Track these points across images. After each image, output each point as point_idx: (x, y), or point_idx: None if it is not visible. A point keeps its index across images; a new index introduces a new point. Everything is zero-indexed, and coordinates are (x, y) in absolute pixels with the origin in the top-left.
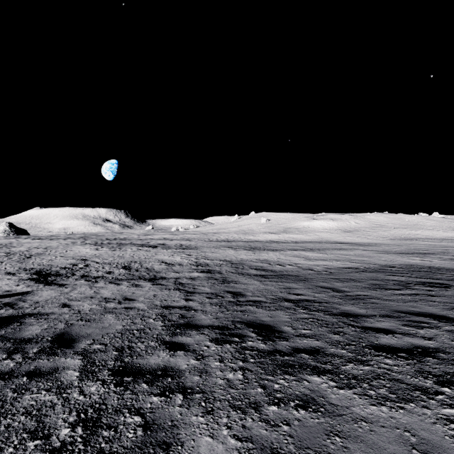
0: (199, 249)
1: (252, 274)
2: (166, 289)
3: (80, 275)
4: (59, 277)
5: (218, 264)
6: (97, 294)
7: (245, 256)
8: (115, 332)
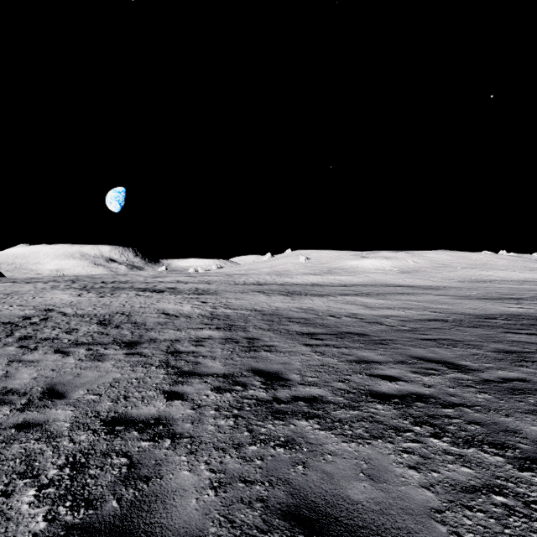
0: (220, 294)
1: (294, 331)
2: (143, 366)
3: (19, 336)
4: None
5: (244, 315)
6: (2, 381)
7: (282, 303)
8: None
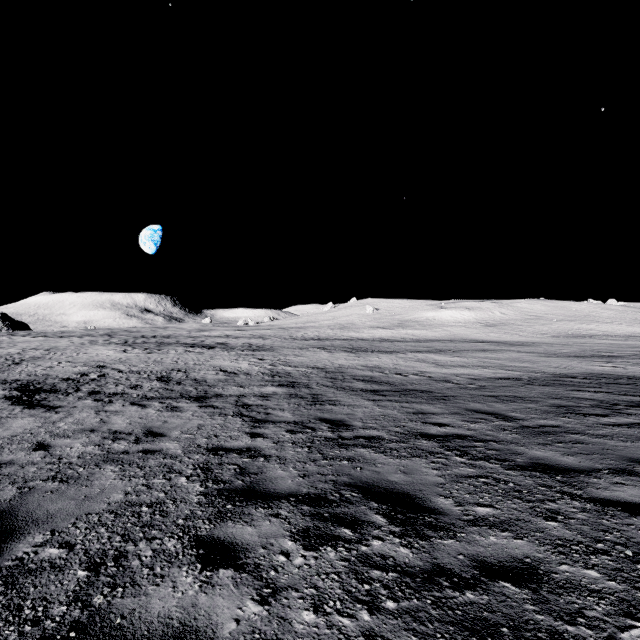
0: (277, 350)
1: (358, 388)
2: (220, 415)
3: (88, 391)
4: (54, 395)
5: (306, 373)
6: (103, 425)
7: (346, 361)
8: (105, 510)
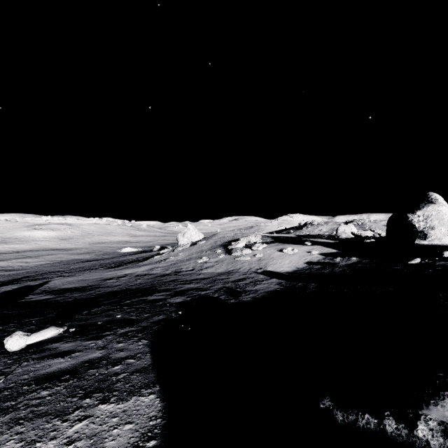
0: None
1: None
2: None
3: None
4: None
5: None
6: None
7: None
8: None
